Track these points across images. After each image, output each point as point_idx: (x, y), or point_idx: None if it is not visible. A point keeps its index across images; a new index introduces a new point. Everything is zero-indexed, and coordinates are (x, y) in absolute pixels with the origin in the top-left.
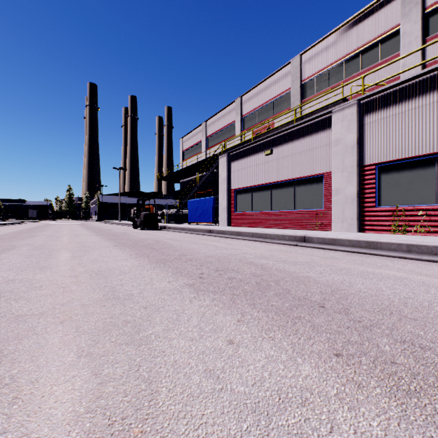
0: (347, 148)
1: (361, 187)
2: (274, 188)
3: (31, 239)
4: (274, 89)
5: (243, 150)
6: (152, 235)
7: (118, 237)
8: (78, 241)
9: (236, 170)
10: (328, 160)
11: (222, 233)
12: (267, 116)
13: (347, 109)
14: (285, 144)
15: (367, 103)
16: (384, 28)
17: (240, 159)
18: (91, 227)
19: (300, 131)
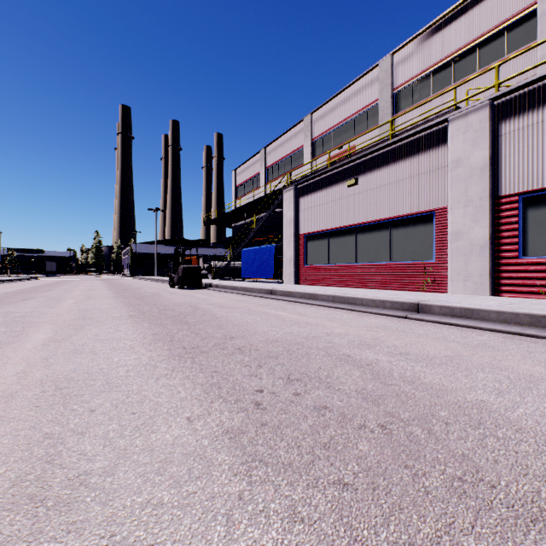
0: (473, 172)
1: (495, 228)
2: (361, 232)
3: (21, 303)
4: (356, 102)
5: (317, 180)
6: (192, 297)
7: (143, 300)
8: (81, 308)
9: (306, 207)
10: (442, 190)
11: (288, 294)
12: (346, 138)
13: (473, 115)
14: (376, 169)
15: (505, 104)
16: (513, 9)
17: (312, 193)
18: (116, 285)
19: (398, 151)
